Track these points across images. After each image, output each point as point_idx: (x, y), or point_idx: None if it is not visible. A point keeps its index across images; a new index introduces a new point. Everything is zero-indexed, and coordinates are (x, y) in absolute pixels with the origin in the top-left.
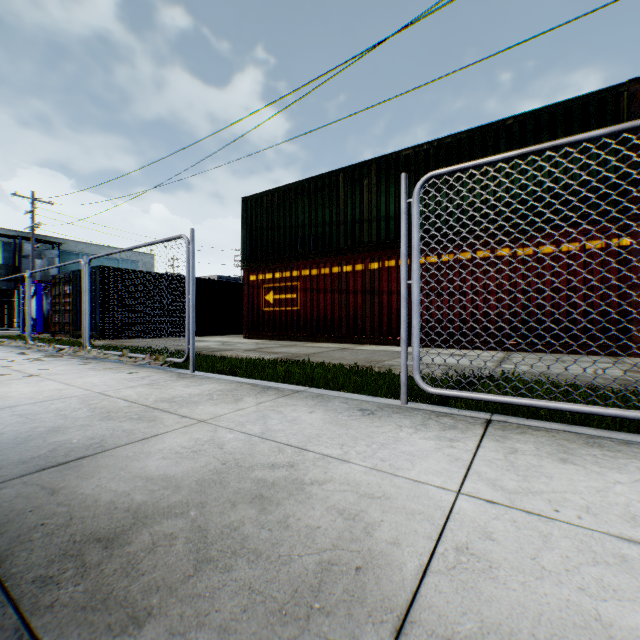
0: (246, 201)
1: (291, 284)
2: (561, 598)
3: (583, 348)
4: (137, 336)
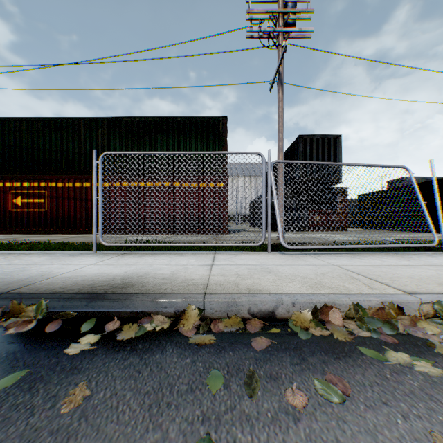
0: None
1: (40, 192)
2: (98, 271)
3: (208, 231)
4: None
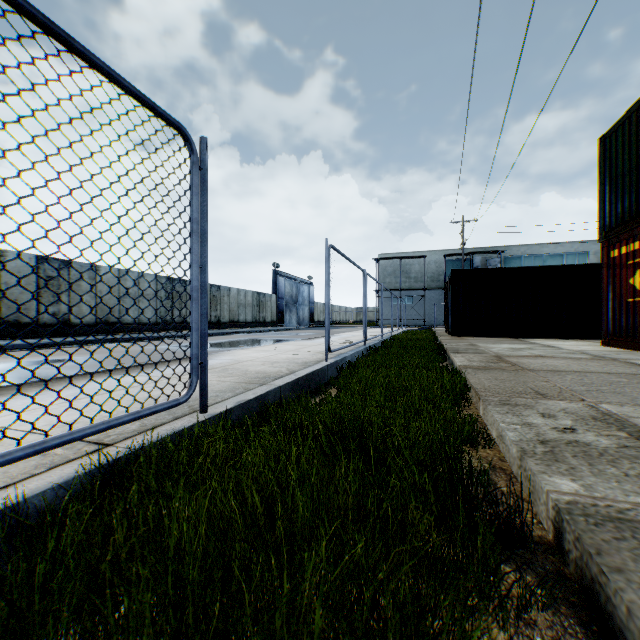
0: (602, 142)
1: None
2: None
3: None
4: (487, 335)
